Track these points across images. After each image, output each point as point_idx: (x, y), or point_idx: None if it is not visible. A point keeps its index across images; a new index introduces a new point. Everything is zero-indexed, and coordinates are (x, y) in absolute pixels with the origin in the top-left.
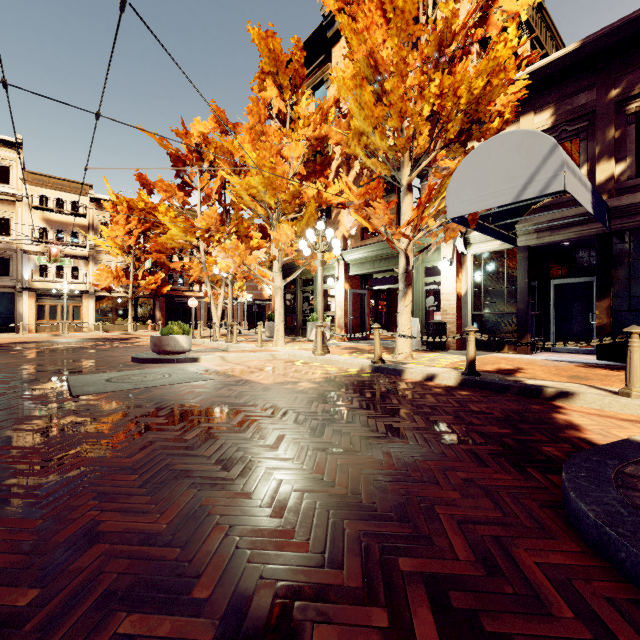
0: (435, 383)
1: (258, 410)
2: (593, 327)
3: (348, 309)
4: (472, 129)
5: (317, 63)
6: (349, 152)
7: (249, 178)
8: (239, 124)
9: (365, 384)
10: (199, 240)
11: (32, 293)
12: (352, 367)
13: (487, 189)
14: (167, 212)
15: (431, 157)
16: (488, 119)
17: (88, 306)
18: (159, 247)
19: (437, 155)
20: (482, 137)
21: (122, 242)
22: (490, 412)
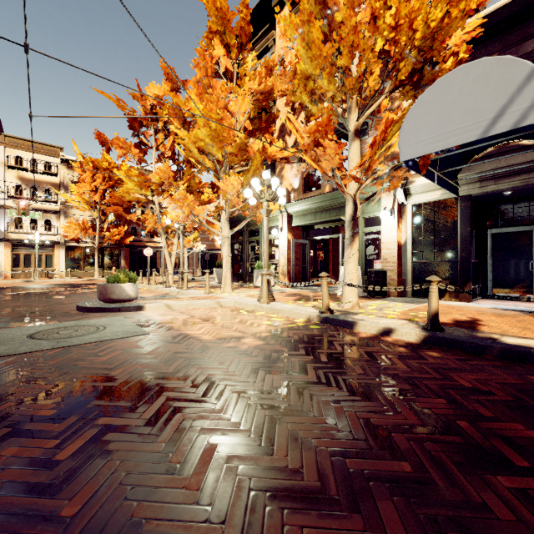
0: (393, 339)
1: (187, 387)
2: (533, 275)
3: (291, 257)
4: (424, 70)
5: (262, 31)
6: (295, 100)
7: (196, 130)
8: (188, 81)
9: (316, 340)
10: (153, 194)
11: (8, 243)
12: (299, 317)
13: (447, 126)
14: (129, 171)
15: (380, 101)
16: (441, 58)
17: (59, 255)
18: (116, 200)
19: (381, 105)
20: (433, 79)
21: (89, 198)
22: (488, 390)
